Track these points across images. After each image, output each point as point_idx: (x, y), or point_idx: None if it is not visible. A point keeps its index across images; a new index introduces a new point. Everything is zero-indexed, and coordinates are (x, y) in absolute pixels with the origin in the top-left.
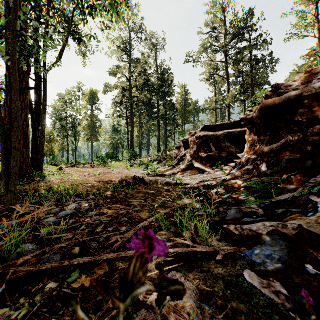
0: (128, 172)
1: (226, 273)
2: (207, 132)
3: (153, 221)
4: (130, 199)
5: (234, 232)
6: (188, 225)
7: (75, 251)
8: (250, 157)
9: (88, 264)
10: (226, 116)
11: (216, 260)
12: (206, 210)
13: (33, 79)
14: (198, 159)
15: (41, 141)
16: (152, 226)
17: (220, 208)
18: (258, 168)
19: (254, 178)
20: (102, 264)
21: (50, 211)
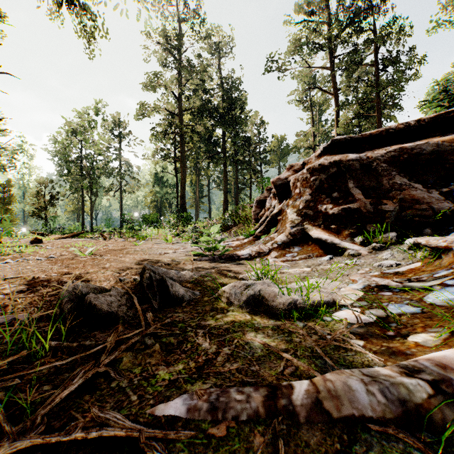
0: (161, 249)
1: None
2: (341, 155)
3: None
4: None
5: None
6: None
7: None
8: None
9: None
10: None
11: None
12: None
13: None
14: (316, 219)
15: None
16: None
17: None
18: None
19: None
20: None
21: None
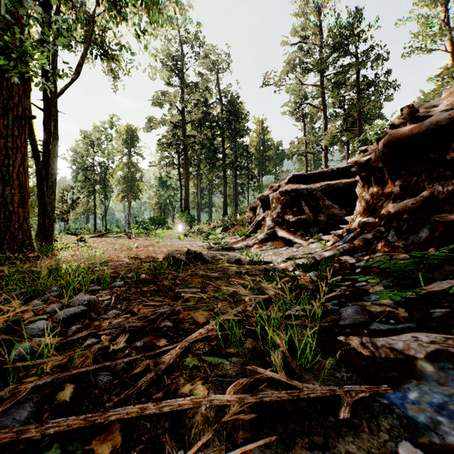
0: (180, 244)
1: (363, 451)
2: (297, 185)
3: (215, 327)
4: (178, 287)
5: (361, 351)
6: (277, 336)
7: (63, 394)
8: (367, 221)
9: (82, 427)
10: (322, 165)
11: (337, 414)
12: (303, 307)
13: (41, 108)
14: (283, 224)
15: (50, 198)
16: (212, 338)
17: (327, 303)
18: (381, 237)
19: (375, 253)
20: (111, 426)
21: (44, 308)
